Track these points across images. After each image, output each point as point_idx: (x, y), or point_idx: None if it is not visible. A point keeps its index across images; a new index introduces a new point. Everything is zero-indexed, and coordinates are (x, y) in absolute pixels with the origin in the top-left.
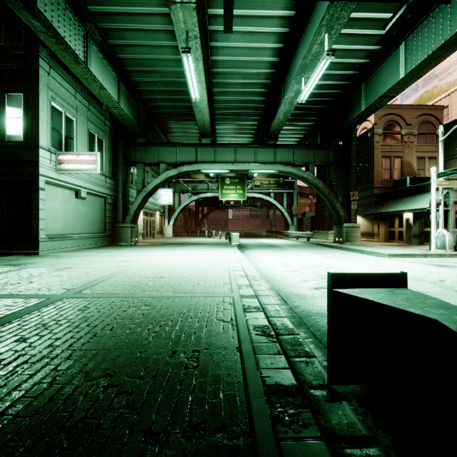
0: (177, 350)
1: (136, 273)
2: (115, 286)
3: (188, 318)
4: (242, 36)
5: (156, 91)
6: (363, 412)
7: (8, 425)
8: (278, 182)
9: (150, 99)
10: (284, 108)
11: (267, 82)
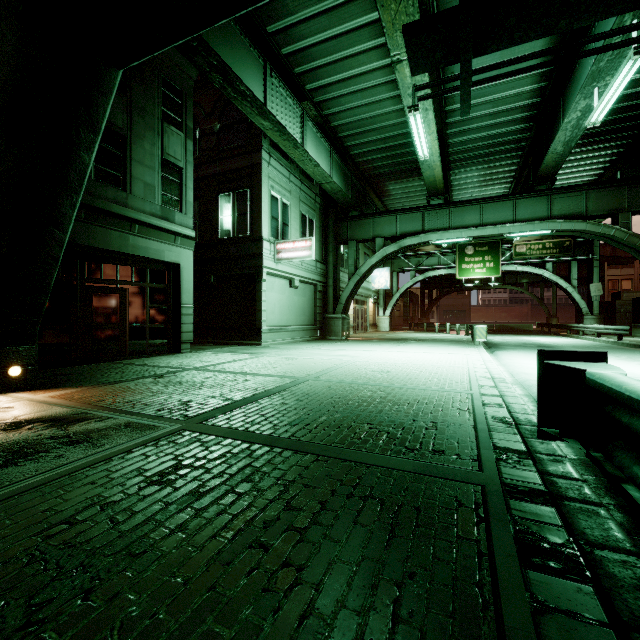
0: (417, 420)
1: (360, 367)
2: (346, 375)
3: (424, 404)
4: (490, 55)
5: (371, 152)
6: (597, 487)
7: (323, 432)
8: (561, 244)
9: (364, 162)
10: (564, 136)
11: (533, 101)
